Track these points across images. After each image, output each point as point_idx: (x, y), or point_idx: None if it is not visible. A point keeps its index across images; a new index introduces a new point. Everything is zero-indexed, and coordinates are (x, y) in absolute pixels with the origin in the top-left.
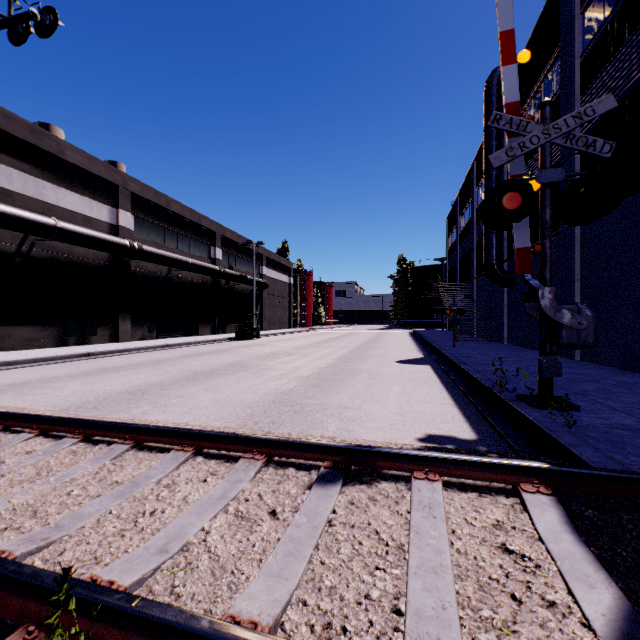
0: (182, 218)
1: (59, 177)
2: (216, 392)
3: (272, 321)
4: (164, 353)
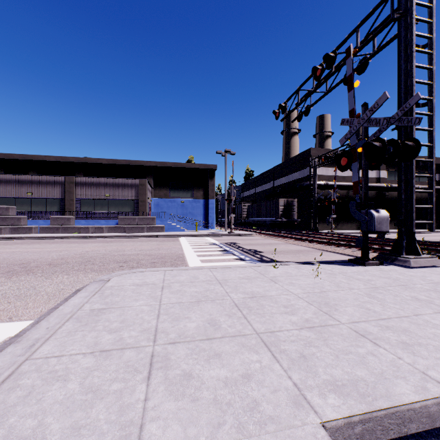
0: None
1: None
2: None
3: None
4: None
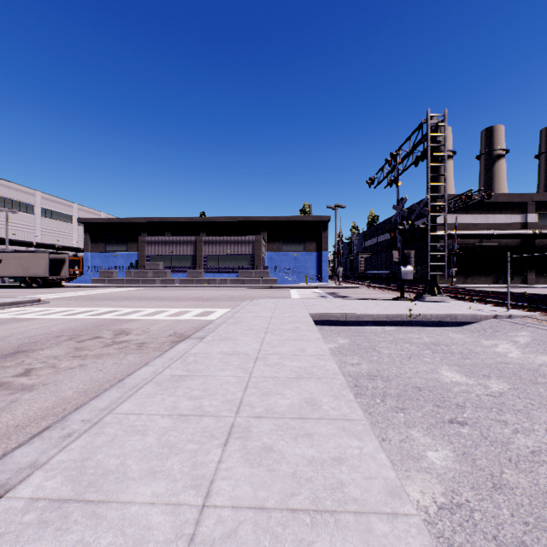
0: None
1: (494, 210)
2: None
3: None
4: None
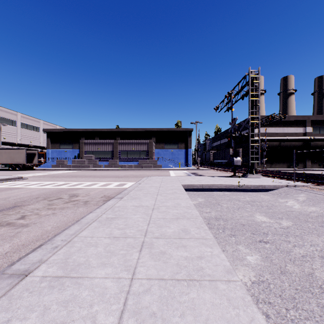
0: None
1: (288, 125)
2: None
3: None
4: (318, 171)
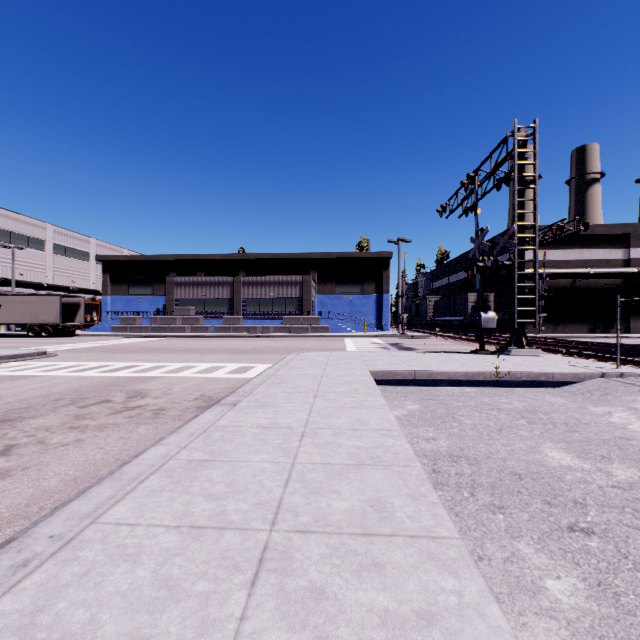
0: None
1: (590, 244)
2: None
3: None
4: None
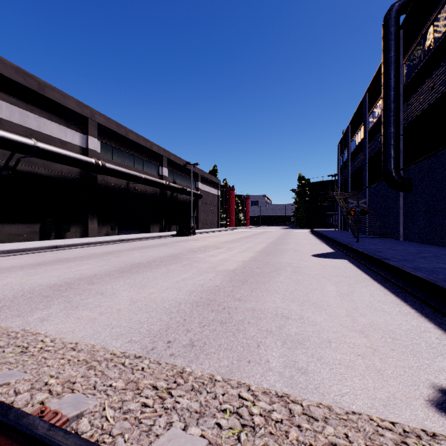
0: (137, 144)
1: (40, 109)
2: (140, 288)
3: (205, 222)
4: (117, 246)
